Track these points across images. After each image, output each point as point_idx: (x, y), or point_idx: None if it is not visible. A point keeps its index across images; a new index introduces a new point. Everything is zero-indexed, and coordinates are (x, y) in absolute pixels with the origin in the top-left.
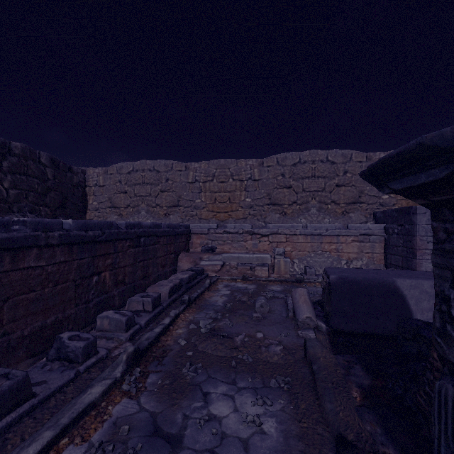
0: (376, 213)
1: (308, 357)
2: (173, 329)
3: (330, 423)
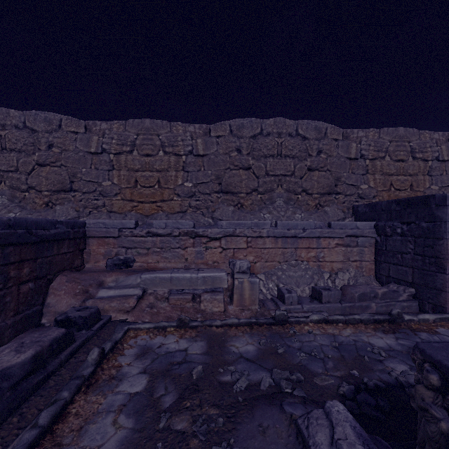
0: (357, 207)
1: None
2: None
3: None
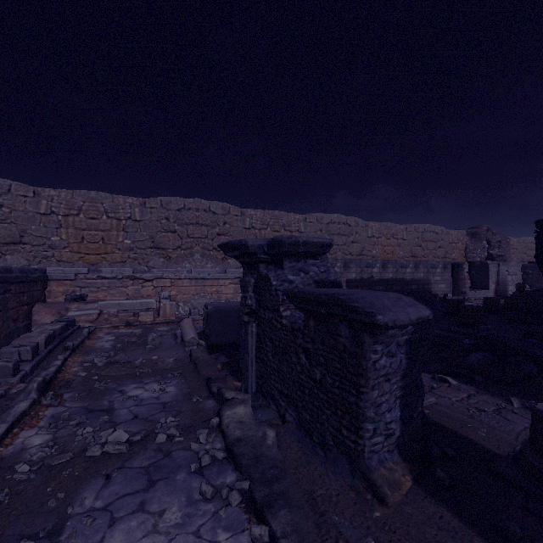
0: None
1: (193, 359)
2: (66, 369)
3: (205, 378)
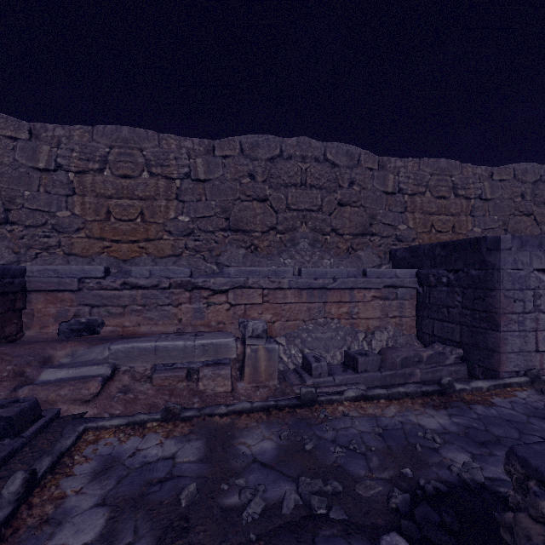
0: (396, 252)
1: None
2: None
3: None
